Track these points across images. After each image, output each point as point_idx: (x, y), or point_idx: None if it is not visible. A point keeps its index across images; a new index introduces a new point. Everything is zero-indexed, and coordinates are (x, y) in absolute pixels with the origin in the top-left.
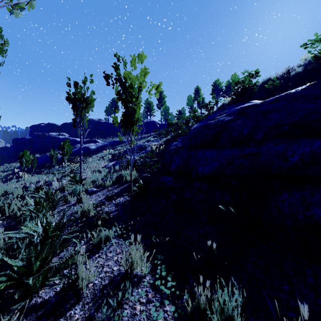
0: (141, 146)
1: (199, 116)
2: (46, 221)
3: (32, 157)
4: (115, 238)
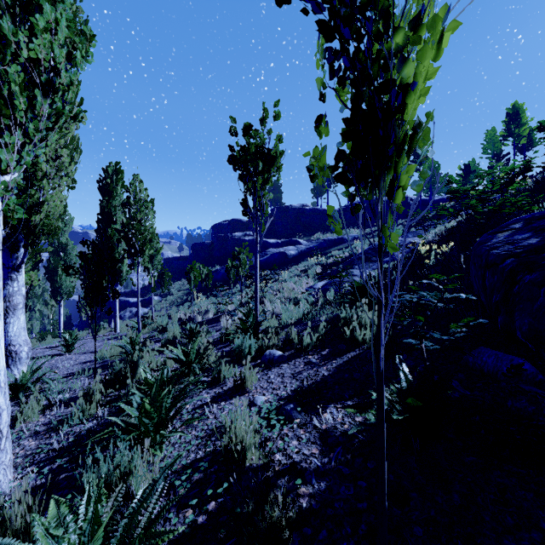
0: None
1: None
2: (93, 514)
3: (207, 270)
4: None
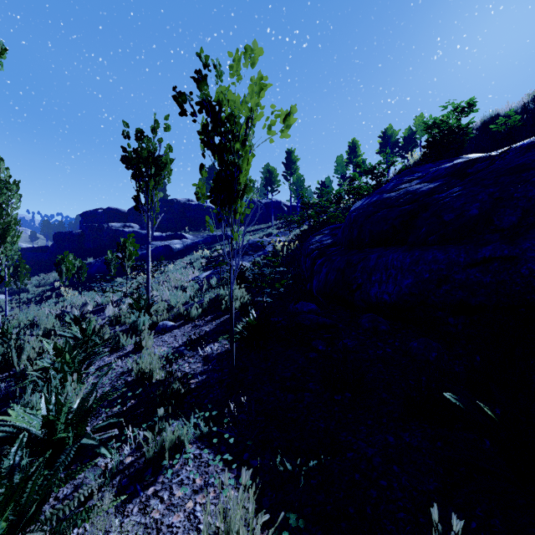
0: (256, 243)
1: (363, 187)
2: (56, 401)
3: (80, 263)
4: (194, 444)
